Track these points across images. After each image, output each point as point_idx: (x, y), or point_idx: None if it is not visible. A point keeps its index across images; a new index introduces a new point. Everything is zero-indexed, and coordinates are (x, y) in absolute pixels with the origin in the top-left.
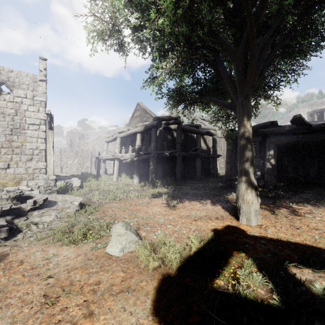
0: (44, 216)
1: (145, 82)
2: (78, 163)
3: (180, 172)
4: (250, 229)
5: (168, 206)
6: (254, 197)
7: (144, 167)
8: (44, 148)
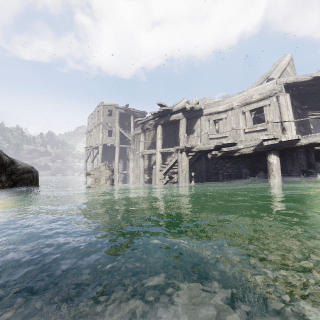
0: None
1: None
2: None
3: None
4: None
5: None
6: None
7: None
8: None
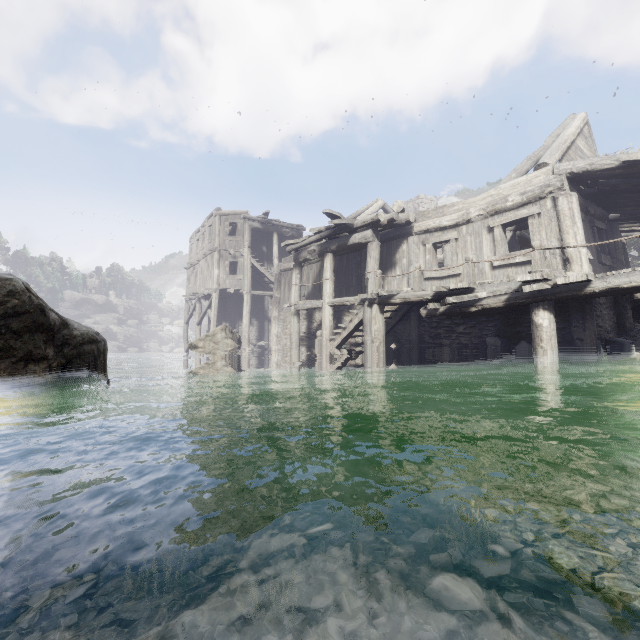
0: None
1: None
2: None
3: None
4: None
5: None
6: None
7: None
8: None
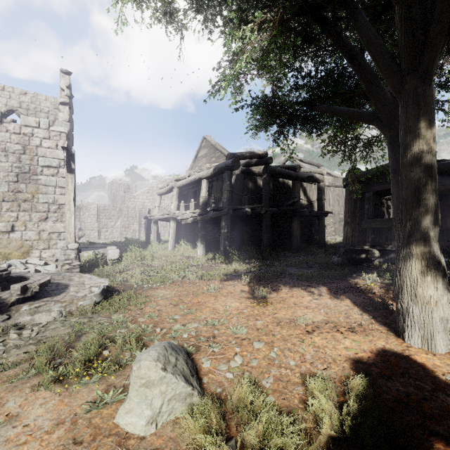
0: (39, 313)
1: (213, 87)
2: (122, 225)
3: (268, 239)
4: (437, 363)
5: (252, 297)
6: (440, 292)
7: (214, 230)
8: (65, 201)
